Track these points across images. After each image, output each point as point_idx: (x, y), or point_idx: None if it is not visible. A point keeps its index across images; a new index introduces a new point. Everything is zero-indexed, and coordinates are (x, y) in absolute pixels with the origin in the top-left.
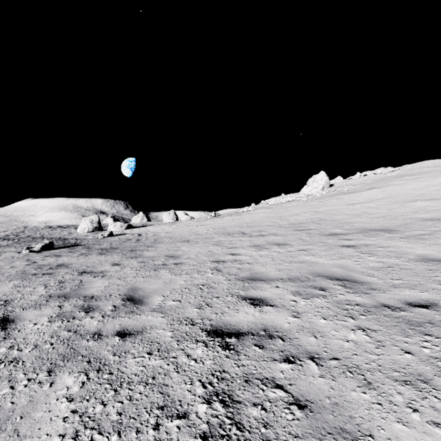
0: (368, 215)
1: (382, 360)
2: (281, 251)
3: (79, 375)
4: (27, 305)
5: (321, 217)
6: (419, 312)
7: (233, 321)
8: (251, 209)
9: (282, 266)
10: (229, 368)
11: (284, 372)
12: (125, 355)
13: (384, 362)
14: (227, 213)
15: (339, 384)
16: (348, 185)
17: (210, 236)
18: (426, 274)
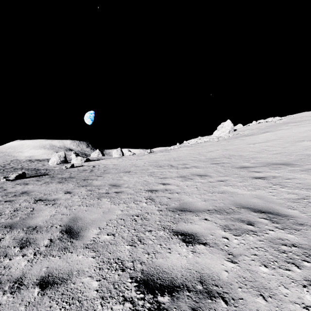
0: (268, 152)
1: None
2: (203, 182)
3: None
4: None
5: (230, 153)
6: None
7: (165, 266)
8: (177, 147)
9: (207, 196)
10: None
11: None
12: None
13: None
14: (159, 150)
15: None
16: (247, 130)
17: (146, 168)
18: None
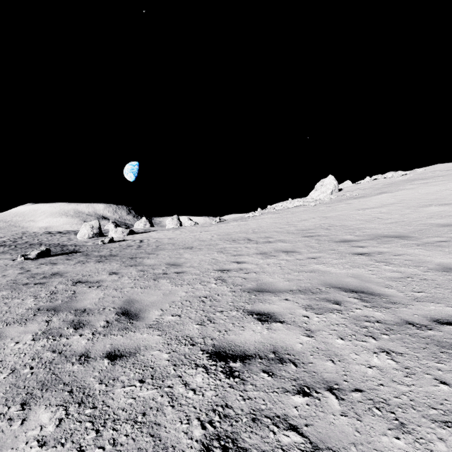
0: (380, 220)
1: (414, 392)
2: (289, 259)
3: (57, 409)
4: (11, 320)
5: (330, 222)
6: (449, 331)
7: (238, 341)
8: (257, 215)
9: (291, 275)
10: (234, 402)
11: (299, 408)
12: (113, 384)
13: (417, 396)
14: (232, 218)
15: (365, 426)
16: (357, 190)
17: (214, 243)
18: (449, 286)
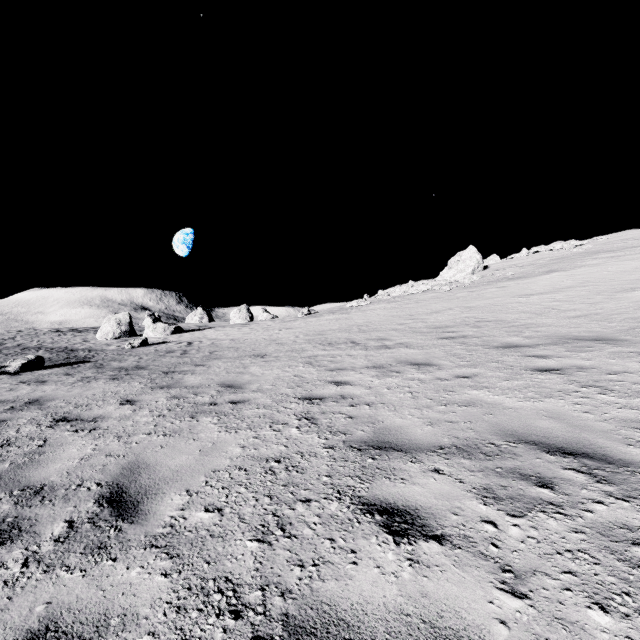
0: (559, 313)
1: None
2: (425, 379)
3: None
4: None
5: (478, 316)
6: None
7: (344, 603)
8: (364, 304)
9: (435, 412)
10: None
11: None
12: None
13: None
14: (327, 309)
15: None
16: (511, 267)
17: (300, 347)
18: None
